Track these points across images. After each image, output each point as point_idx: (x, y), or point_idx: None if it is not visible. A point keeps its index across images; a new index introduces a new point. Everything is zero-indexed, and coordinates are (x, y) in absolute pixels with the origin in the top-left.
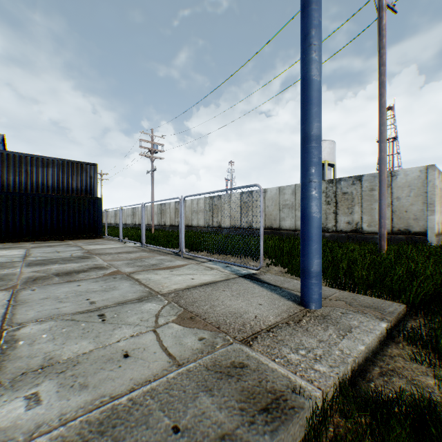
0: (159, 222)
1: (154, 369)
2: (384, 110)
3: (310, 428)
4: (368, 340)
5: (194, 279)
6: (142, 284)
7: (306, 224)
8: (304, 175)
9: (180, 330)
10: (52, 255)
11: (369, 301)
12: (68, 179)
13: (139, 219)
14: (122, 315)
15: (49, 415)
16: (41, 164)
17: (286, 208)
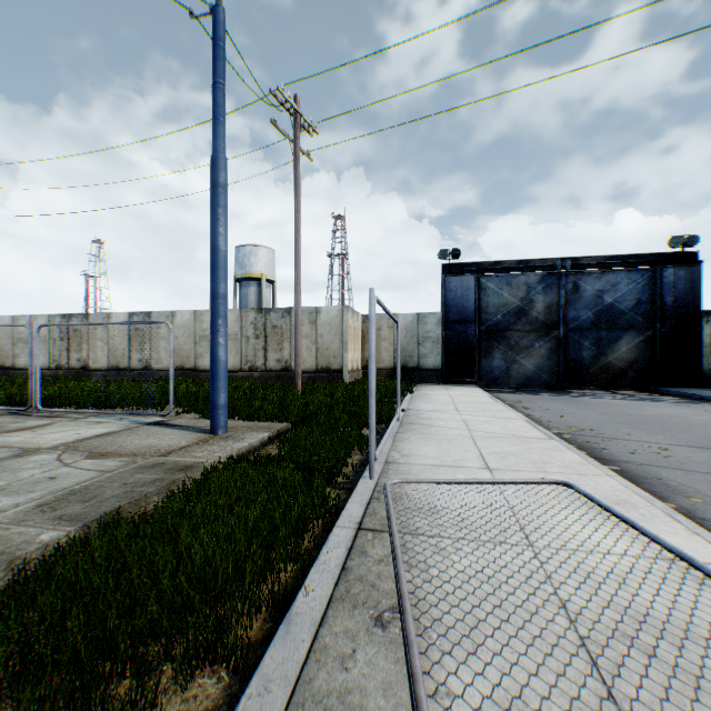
0: None
1: (90, 477)
2: (299, 254)
3: (205, 469)
4: (252, 441)
5: (82, 433)
6: (2, 447)
7: (215, 365)
8: (213, 325)
9: (97, 461)
10: None
11: (266, 425)
12: None
13: None
14: (11, 466)
15: (21, 501)
16: None
17: (205, 341)
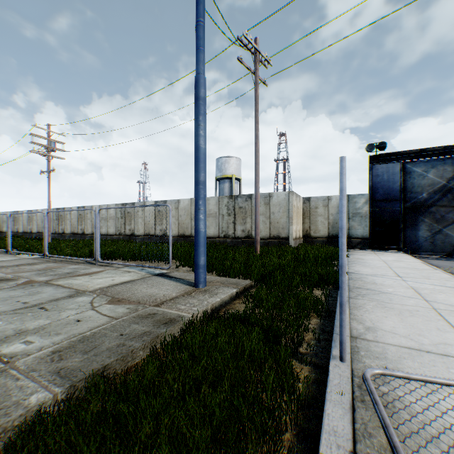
0: (55, 229)
1: (101, 322)
2: (258, 154)
3: (184, 324)
4: (223, 297)
5: (115, 280)
6: (67, 287)
7: (197, 235)
8: (195, 205)
9: (113, 307)
10: None
11: (234, 281)
12: None
13: (24, 226)
14: (61, 306)
15: (45, 344)
16: None
17: None
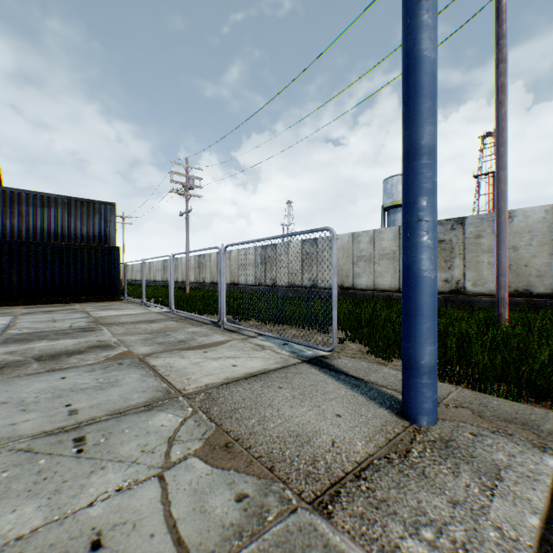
0: (196, 278)
1: None
2: (504, 124)
3: None
4: (538, 501)
5: (236, 366)
6: (159, 376)
7: (412, 288)
8: (408, 211)
9: (205, 474)
10: (45, 325)
11: (507, 408)
12: (75, 223)
13: None
14: (114, 438)
15: None
16: (39, 202)
17: (361, 261)
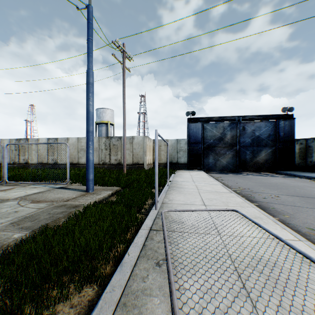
0: None
1: (33, 211)
2: (125, 113)
3: (84, 207)
4: (104, 195)
5: (28, 192)
6: None
7: (88, 162)
8: (87, 144)
9: (36, 204)
10: None
11: (110, 188)
12: None
13: None
14: None
15: (3, 221)
16: None
17: (82, 151)
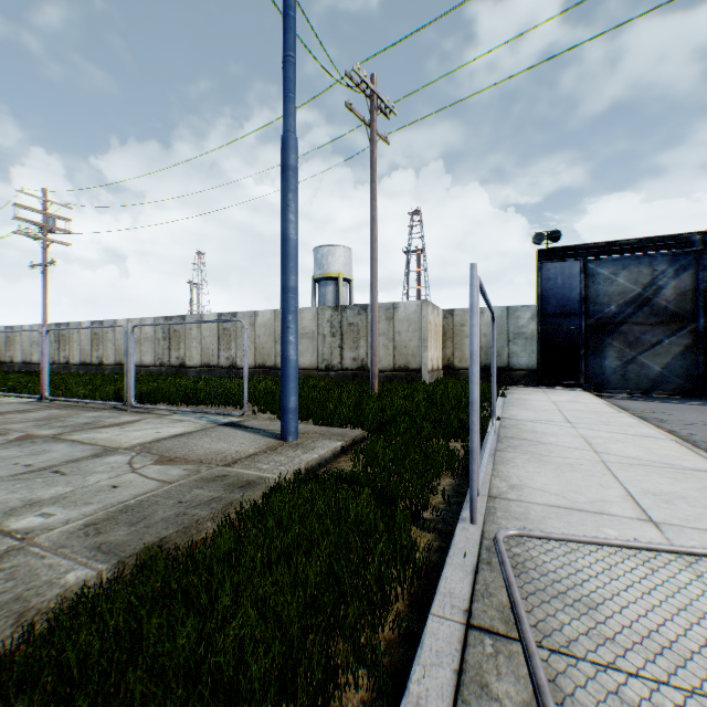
0: (54, 357)
1: (149, 488)
2: (376, 245)
3: (267, 487)
4: (323, 452)
5: (161, 432)
6: (88, 444)
7: (284, 365)
8: (283, 321)
9: (163, 468)
10: None
11: (340, 431)
12: None
13: (0, 353)
14: (85, 468)
15: (72, 516)
16: None
17: None
